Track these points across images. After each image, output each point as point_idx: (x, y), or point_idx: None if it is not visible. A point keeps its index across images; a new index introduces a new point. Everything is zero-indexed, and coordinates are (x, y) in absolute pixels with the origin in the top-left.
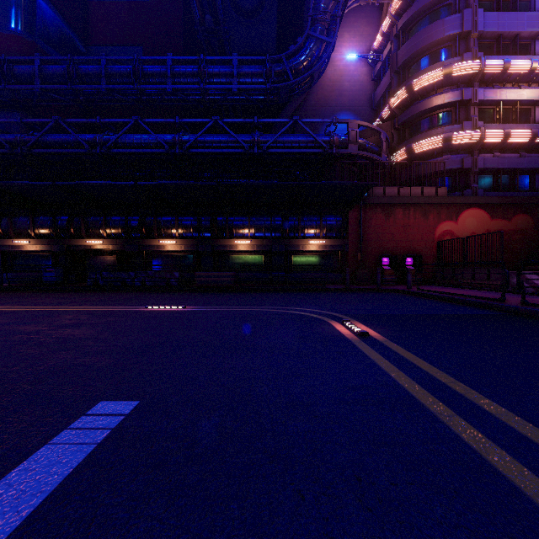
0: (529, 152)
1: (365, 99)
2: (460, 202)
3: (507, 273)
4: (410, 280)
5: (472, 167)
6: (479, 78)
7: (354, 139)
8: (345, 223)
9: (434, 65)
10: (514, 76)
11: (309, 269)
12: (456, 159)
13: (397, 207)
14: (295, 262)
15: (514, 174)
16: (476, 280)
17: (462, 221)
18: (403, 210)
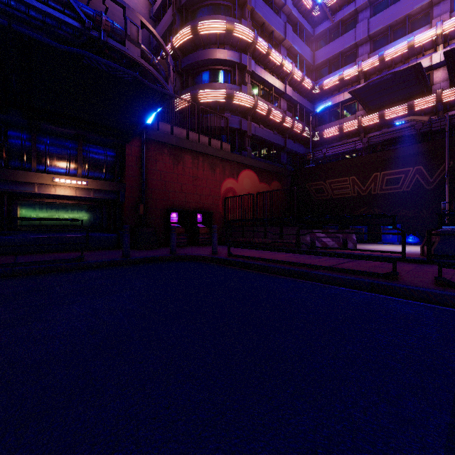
0: (278, 132)
1: (142, 35)
2: (240, 161)
3: (404, 233)
4: (216, 242)
5: (247, 130)
6: (252, 50)
7: (134, 37)
8: (121, 161)
9: (217, 16)
10: (272, 64)
11: (57, 227)
12: (236, 119)
13: (186, 153)
14: (25, 214)
15: (271, 148)
16: (268, 239)
17: (241, 181)
18: (193, 158)
